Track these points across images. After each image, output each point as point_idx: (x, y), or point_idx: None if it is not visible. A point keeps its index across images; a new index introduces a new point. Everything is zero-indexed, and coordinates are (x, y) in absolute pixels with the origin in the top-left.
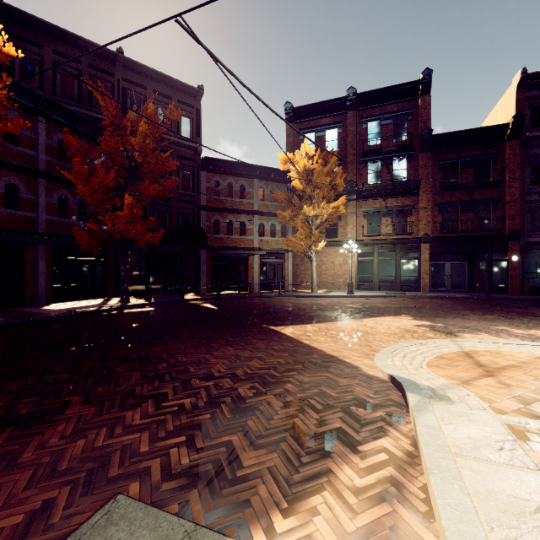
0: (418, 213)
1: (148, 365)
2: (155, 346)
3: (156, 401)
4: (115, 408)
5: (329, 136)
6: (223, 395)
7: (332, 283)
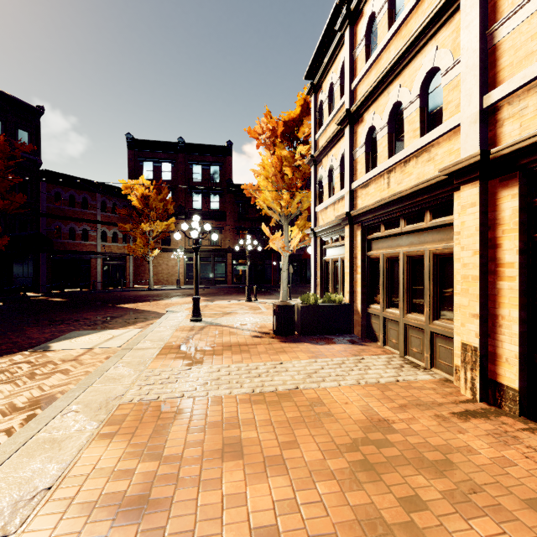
0: (226, 233)
1: (48, 320)
2: (41, 315)
3: (66, 324)
4: (49, 326)
5: (165, 167)
6: (96, 321)
7: (167, 280)
